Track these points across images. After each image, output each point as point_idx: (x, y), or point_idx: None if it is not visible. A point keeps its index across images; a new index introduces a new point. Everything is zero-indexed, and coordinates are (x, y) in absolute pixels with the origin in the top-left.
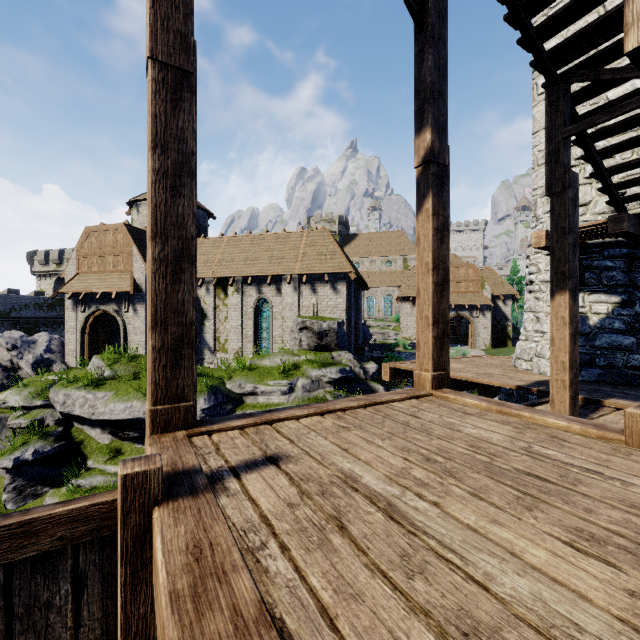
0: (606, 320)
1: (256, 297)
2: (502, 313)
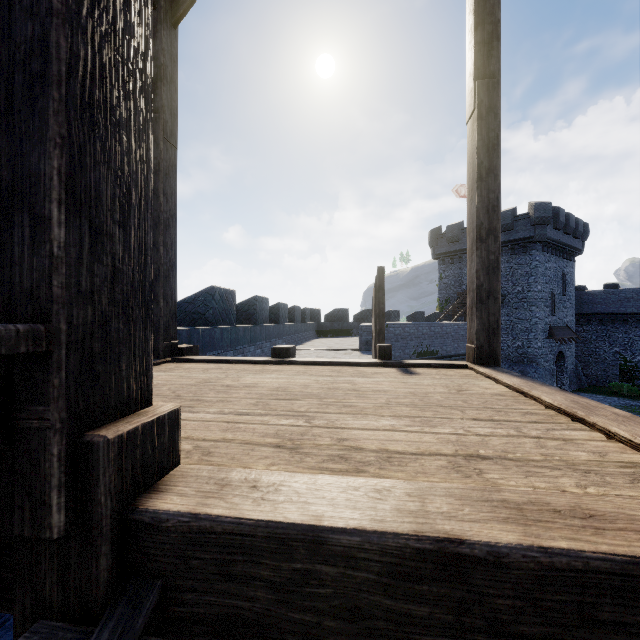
0: None
1: None
2: None
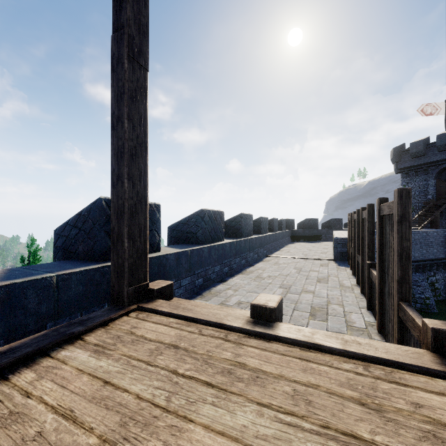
0: None
1: None
2: None
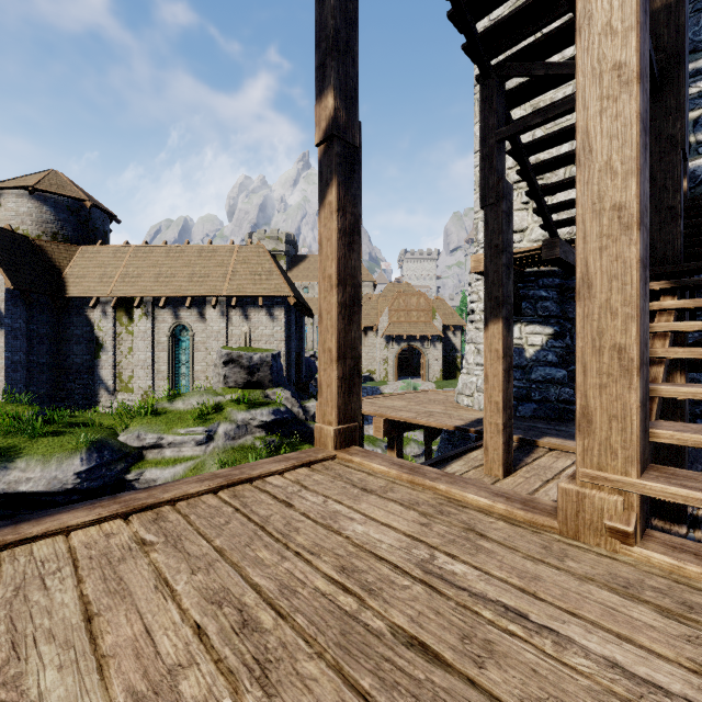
0: (541, 352)
1: (172, 323)
2: (452, 344)
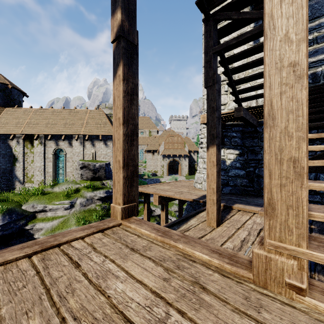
0: (233, 162)
1: (54, 148)
2: (193, 159)
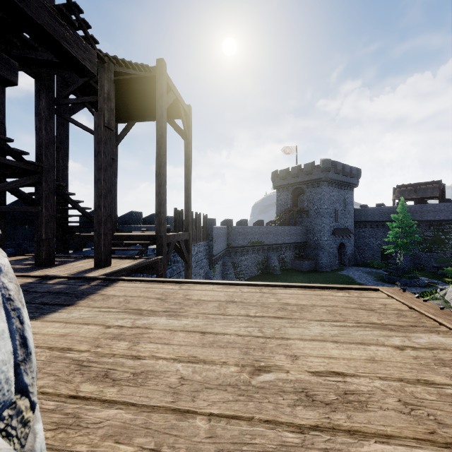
0: None
1: None
2: None
